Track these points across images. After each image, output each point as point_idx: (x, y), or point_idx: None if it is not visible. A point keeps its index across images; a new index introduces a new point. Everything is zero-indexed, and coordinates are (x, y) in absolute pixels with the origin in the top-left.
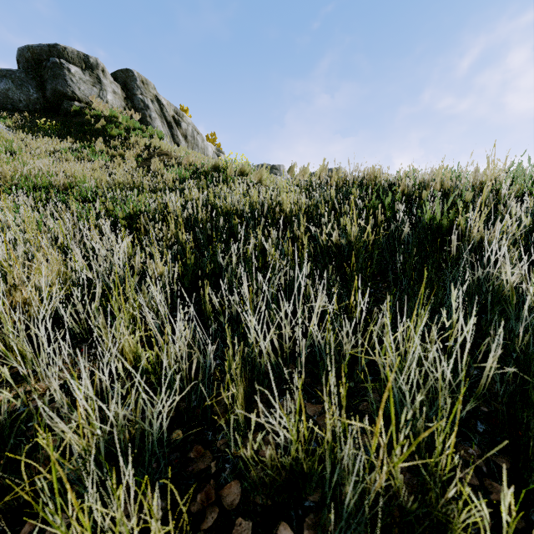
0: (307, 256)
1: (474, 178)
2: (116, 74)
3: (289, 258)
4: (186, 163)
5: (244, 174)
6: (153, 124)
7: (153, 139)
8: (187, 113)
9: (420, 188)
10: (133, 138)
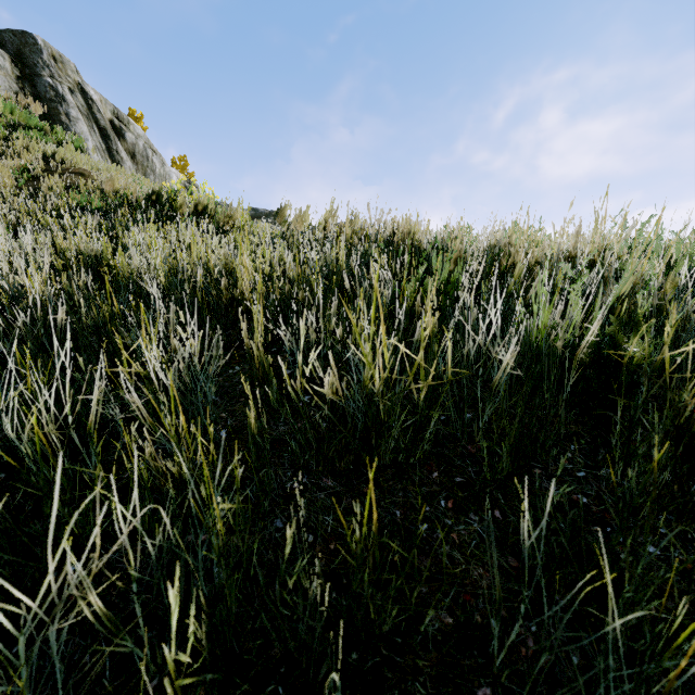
0: (257, 424)
1: (574, 246)
2: (2, 36)
3: (238, 399)
4: (109, 189)
5: (204, 215)
6: (72, 128)
7: (61, 148)
8: (141, 122)
9: (491, 258)
10: (21, 140)
